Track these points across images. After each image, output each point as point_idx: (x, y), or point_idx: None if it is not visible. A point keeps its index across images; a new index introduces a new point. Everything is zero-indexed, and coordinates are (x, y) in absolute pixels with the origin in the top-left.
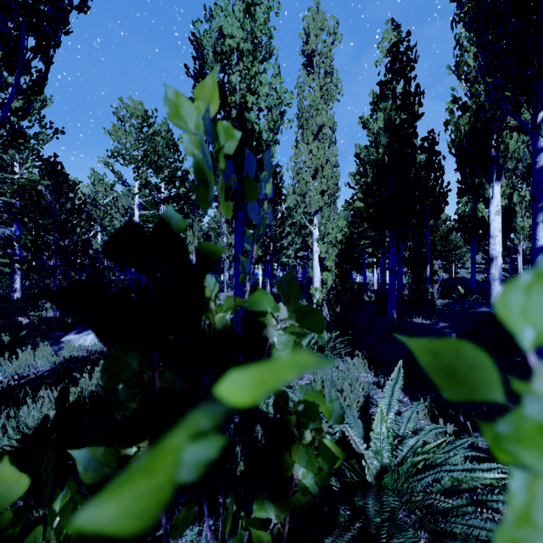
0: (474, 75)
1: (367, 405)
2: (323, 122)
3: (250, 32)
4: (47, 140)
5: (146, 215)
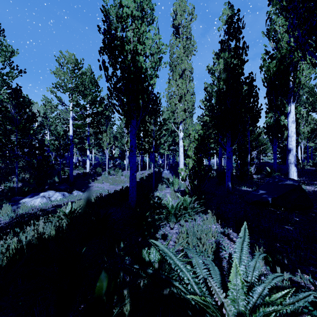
0: (279, 36)
1: (218, 250)
2: (185, 67)
3: (140, 4)
4: (15, 77)
5: (77, 124)
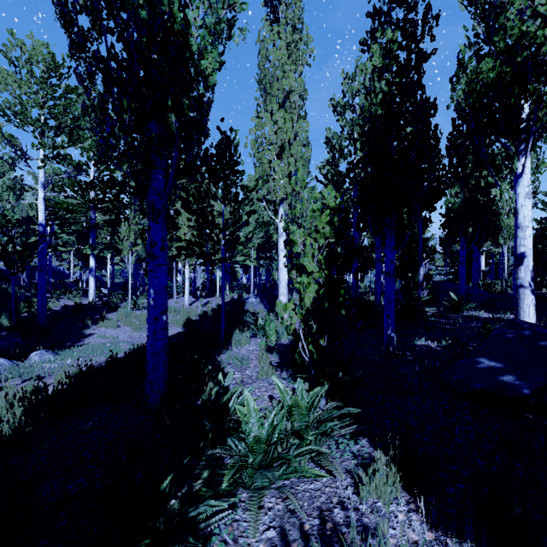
0: None
1: None
2: (291, 87)
3: None
4: None
5: (66, 202)
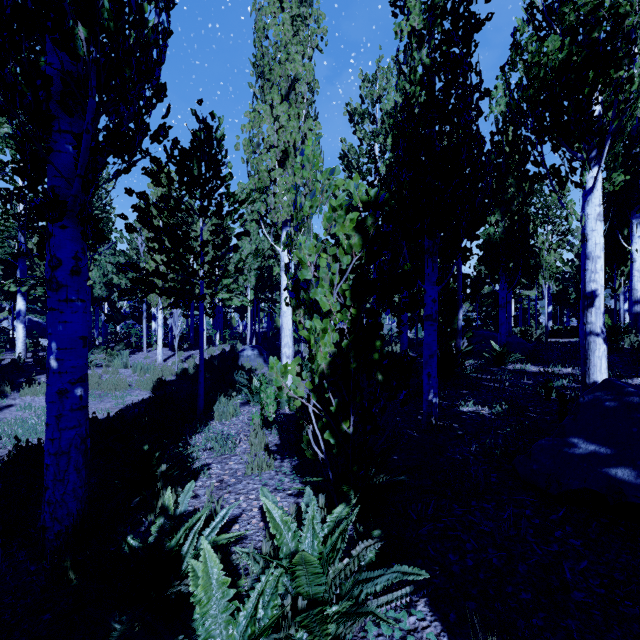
0: None
1: None
2: (297, 74)
3: None
4: None
5: None
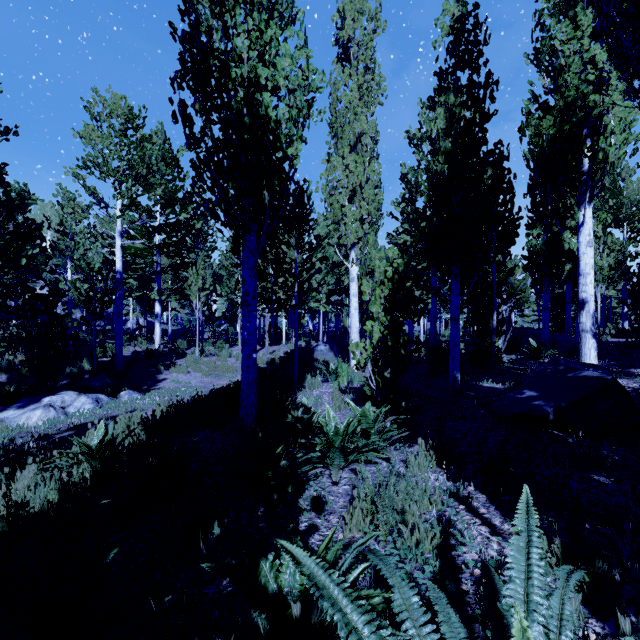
0: (562, 61)
1: (447, 541)
2: (363, 130)
3: None
4: None
5: (135, 248)
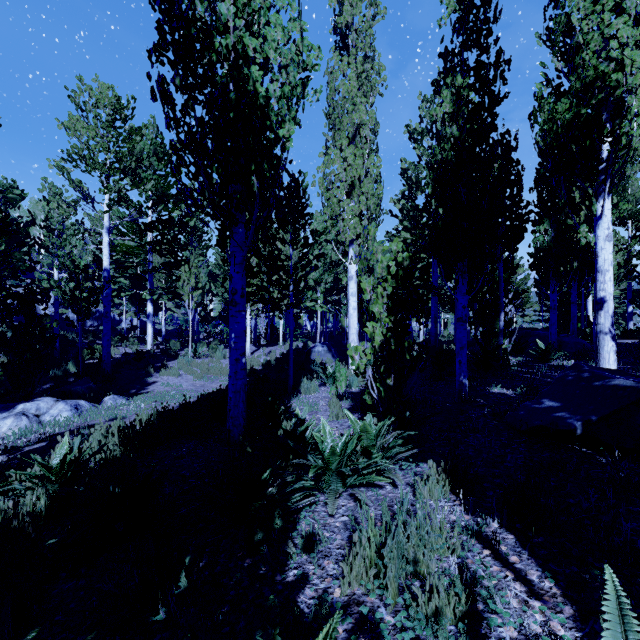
0: (580, 38)
1: (473, 605)
2: (362, 121)
3: None
4: None
5: (125, 245)
